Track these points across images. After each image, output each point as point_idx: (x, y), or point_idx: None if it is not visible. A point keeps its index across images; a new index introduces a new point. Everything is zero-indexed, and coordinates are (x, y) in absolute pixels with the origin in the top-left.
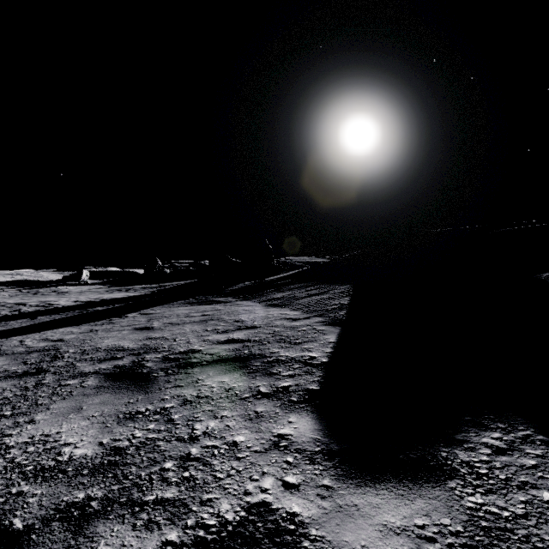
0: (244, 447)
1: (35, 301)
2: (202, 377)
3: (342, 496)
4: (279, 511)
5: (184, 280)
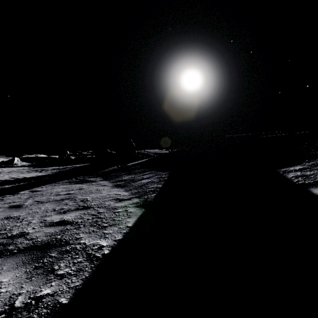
0: None
1: None
2: None
3: None
4: None
5: (82, 164)
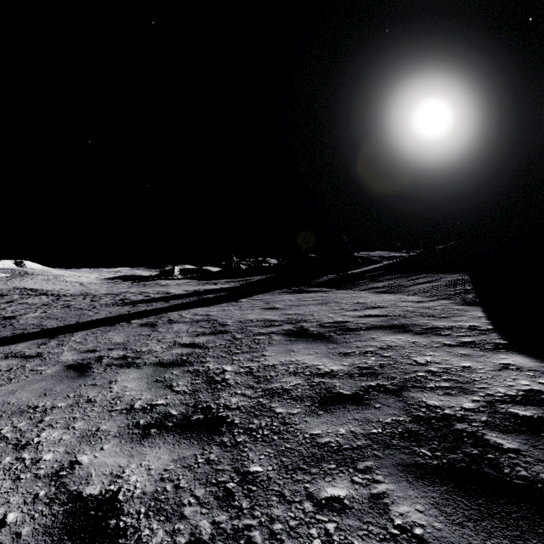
0: (476, 368)
1: (151, 291)
2: (375, 336)
3: None
4: None
5: (259, 276)
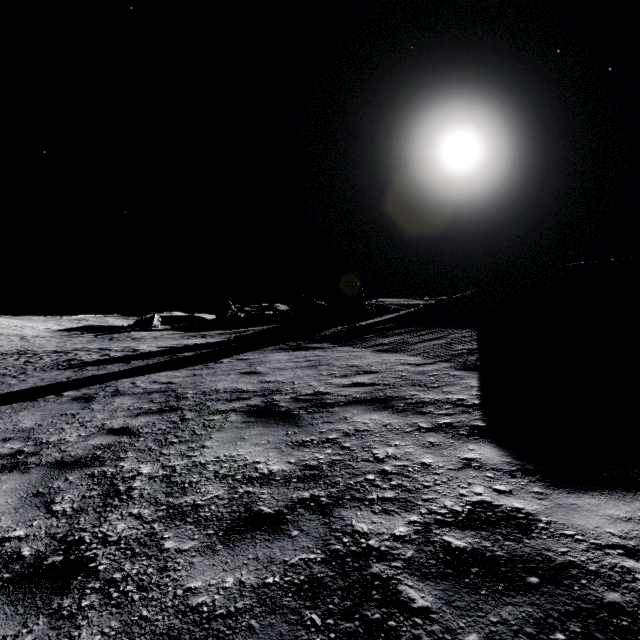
0: (436, 466)
1: (116, 346)
2: (349, 415)
3: (558, 498)
4: (502, 506)
5: (260, 326)
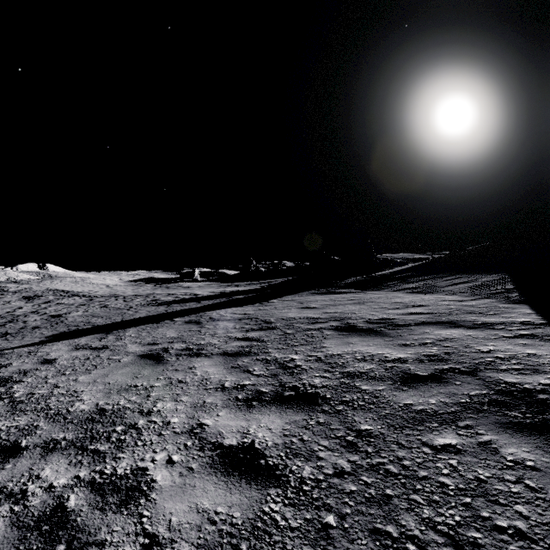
0: (542, 354)
1: (177, 292)
2: (428, 331)
3: None
4: None
5: (278, 278)
